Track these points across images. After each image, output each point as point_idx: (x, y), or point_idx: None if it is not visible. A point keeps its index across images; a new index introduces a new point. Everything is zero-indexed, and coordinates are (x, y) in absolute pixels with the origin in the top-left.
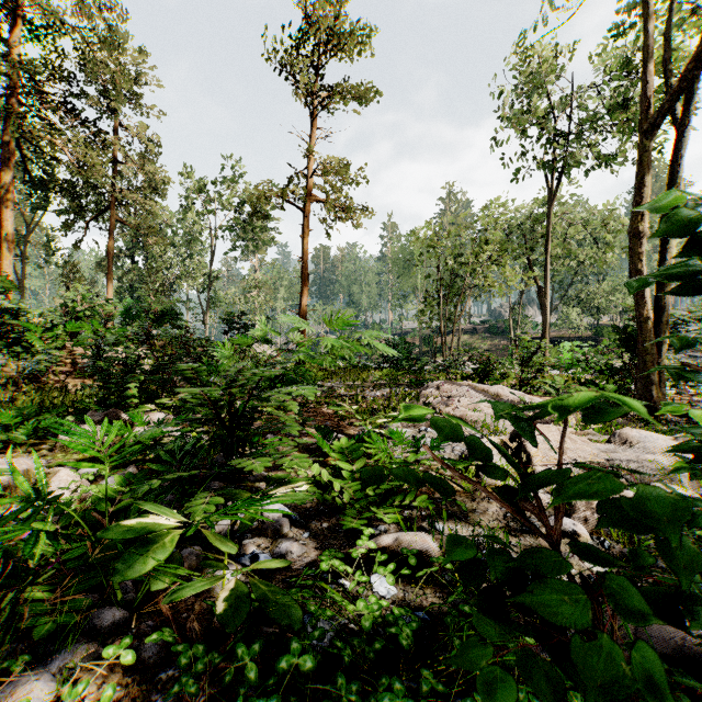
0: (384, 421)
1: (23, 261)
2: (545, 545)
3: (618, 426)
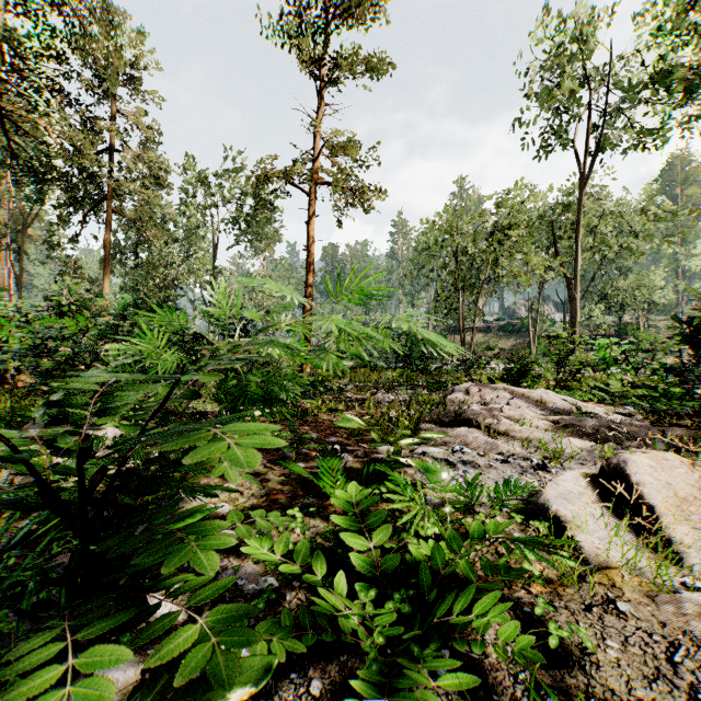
0: (409, 442)
1: (21, 256)
2: None
3: None
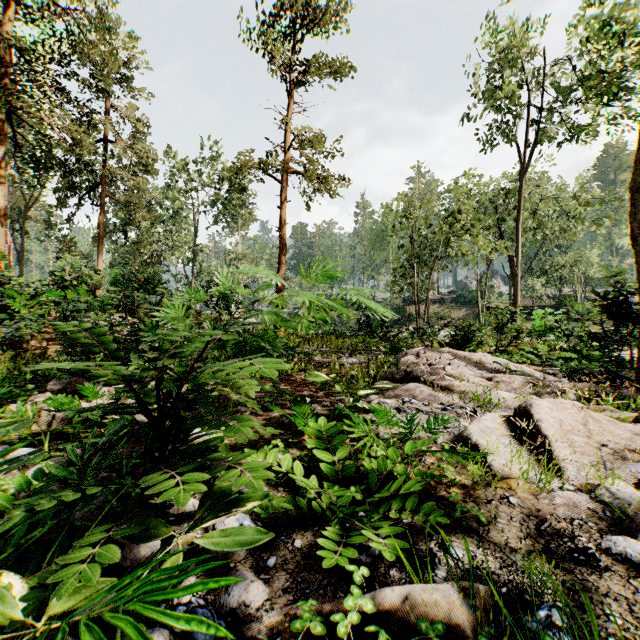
0: (366, 393)
1: (22, 235)
2: (617, 590)
3: (629, 399)
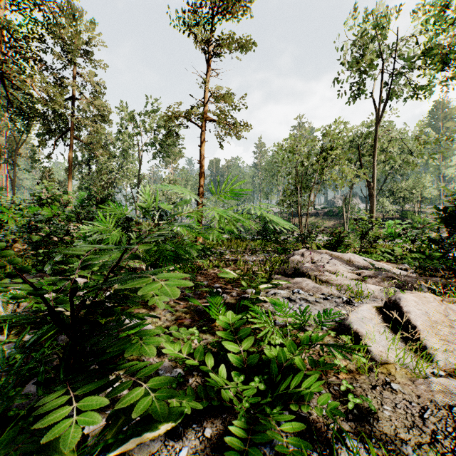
0: (265, 287)
1: (14, 167)
2: None
3: None
